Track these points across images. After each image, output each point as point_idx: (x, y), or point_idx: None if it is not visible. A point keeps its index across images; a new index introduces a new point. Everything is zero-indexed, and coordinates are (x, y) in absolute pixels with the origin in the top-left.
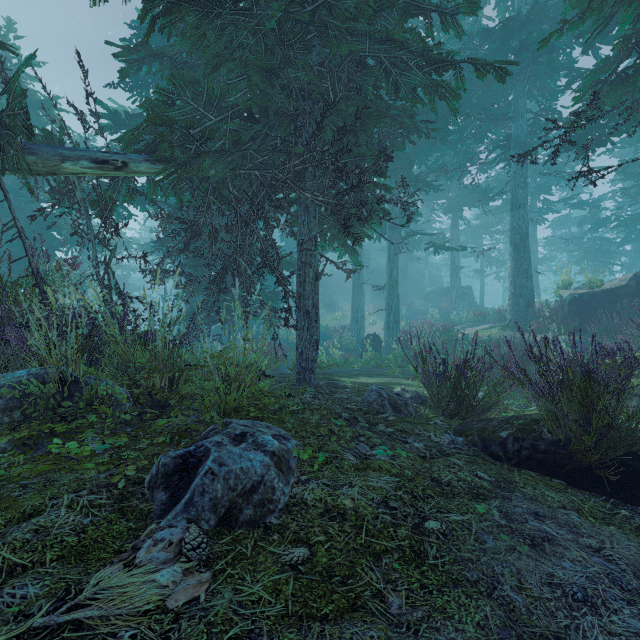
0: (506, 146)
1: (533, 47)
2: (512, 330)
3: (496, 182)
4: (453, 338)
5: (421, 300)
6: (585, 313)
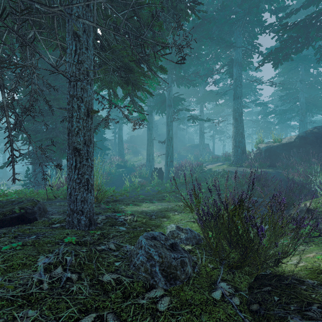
0: (230, 65)
1: (249, 2)
2: (234, 166)
3: (221, 91)
4: (203, 170)
5: (184, 150)
6: (273, 156)
